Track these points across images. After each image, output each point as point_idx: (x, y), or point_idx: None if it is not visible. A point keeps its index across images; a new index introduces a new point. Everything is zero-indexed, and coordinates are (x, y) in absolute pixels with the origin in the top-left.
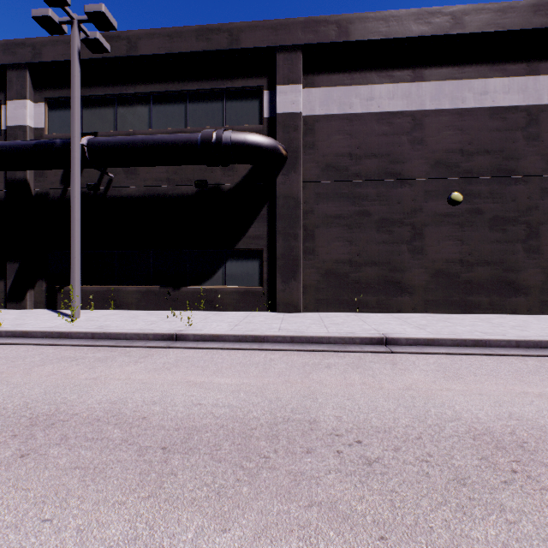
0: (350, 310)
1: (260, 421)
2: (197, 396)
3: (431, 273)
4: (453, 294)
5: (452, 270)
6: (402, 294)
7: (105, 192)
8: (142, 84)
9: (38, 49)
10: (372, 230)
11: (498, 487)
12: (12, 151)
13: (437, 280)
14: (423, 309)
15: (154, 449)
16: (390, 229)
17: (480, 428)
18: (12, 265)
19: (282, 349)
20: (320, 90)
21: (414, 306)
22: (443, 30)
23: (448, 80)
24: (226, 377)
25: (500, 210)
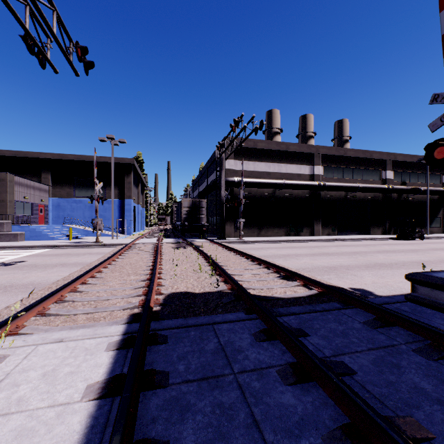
0: None
1: None
2: None
3: None
4: None
5: None
6: None
7: (408, 200)
8: (416, 169)
9: (395, 156)
10: None
11: None
12: (406, 190)
13: None
14: None
15: None
16: None
17: None
18: (388, 221)
19: None
20: None
21: None
22: None
23: None
24: None
25: None
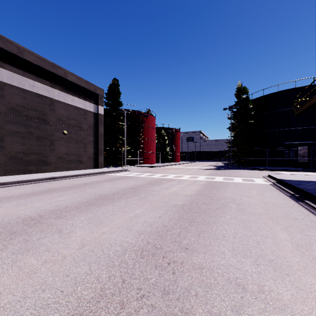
0: (24, 173)
1: (45, 190)
2: (17, 193)
3: (57, 157)
4: (64, 164)
5: (64, 156)
6: (47, 166)
7: None
8: None
9: None
10: (34, 140)
11: (87, 185)
12: None
13: (59, 160)
14: (54, 170)
15: (30, 195)
16: (42, 140)
17: (83, 183)
18: None
19: (18, 185)
20: (7, 71)
21: (51, 170)
22: (62, 75)
23: (63, 92)
24: (14, 190)
25: (78, 138)
